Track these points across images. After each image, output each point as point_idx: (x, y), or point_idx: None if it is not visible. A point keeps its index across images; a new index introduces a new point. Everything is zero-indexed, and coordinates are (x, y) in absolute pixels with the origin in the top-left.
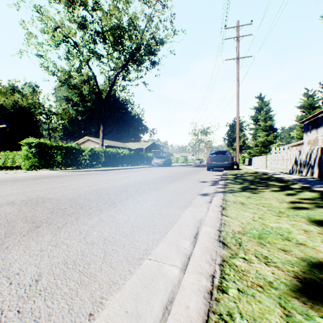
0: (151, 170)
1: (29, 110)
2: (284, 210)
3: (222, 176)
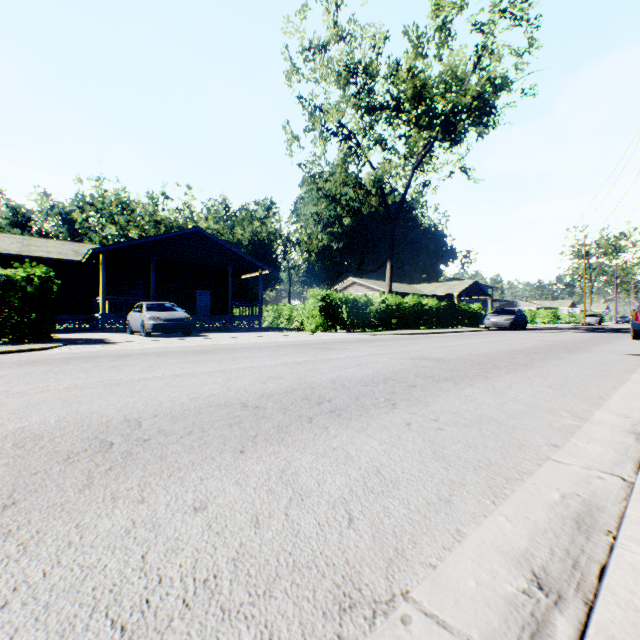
0: (498, 336)
1: (268, 243)
2: None
3: None
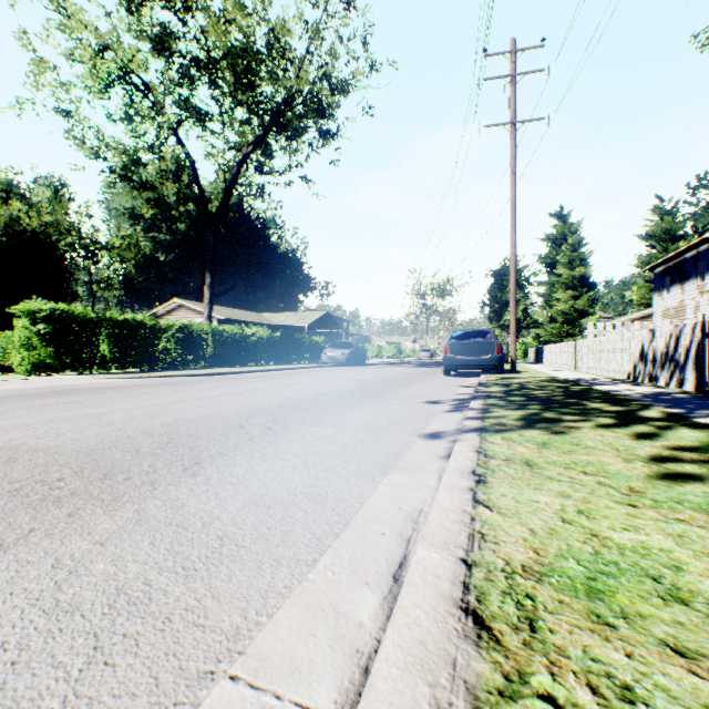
0: (317, 375)
1: (45, 239)
2: (643, 485)
3: (477, 388)
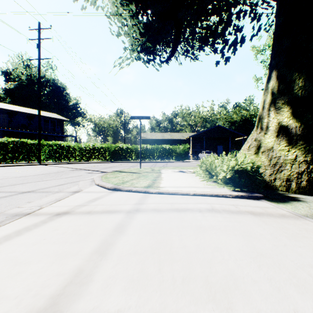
0: None
1: (250, 119)
2: None
3: None
